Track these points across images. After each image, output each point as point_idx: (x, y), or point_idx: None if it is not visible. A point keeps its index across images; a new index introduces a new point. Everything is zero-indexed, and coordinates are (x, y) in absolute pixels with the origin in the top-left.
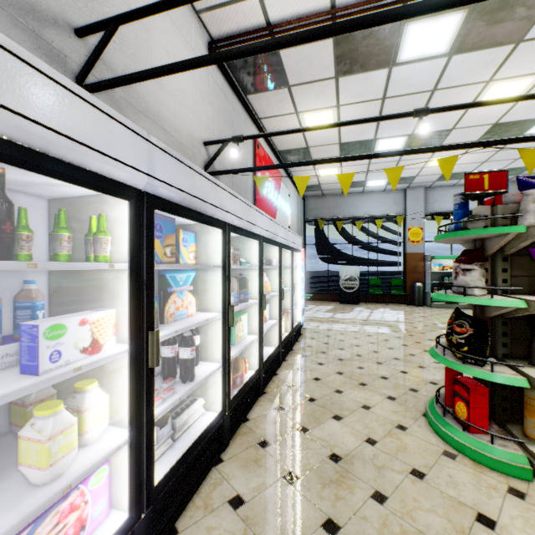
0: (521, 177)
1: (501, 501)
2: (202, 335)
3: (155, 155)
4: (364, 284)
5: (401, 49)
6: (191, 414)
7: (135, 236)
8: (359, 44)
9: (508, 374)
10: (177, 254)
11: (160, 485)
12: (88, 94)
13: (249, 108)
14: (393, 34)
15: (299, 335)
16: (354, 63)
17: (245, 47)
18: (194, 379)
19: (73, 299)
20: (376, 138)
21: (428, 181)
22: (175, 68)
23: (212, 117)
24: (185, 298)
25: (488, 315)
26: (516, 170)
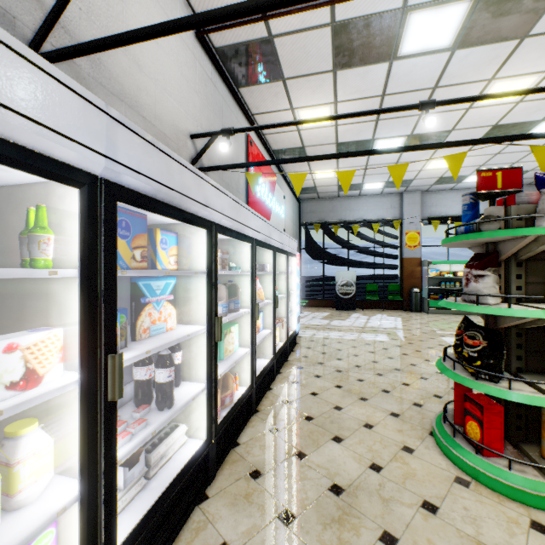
0: (539, 174)
1: (524, 539)
2: (185, 351)
3: (116, 133)
4: (360, 290)
5: (403, 41)
6: (171, 444)
7: (87, 235)
8: (359, 34)
9: (527, 392)
10: (154, 258)
11: (126, 544)
12: (9, 36)
13: (241, 102)
14: (395, 24)
15: (295, 344)
16: (353, 56)
17: (232, 7)
18: (173, 405)
19: (12, 314)
20: (374, 138)
21: (425, 185)
22: (147, 34)
23: (200, 108)
24: (163, 310)
25: (502, 326)
26: None
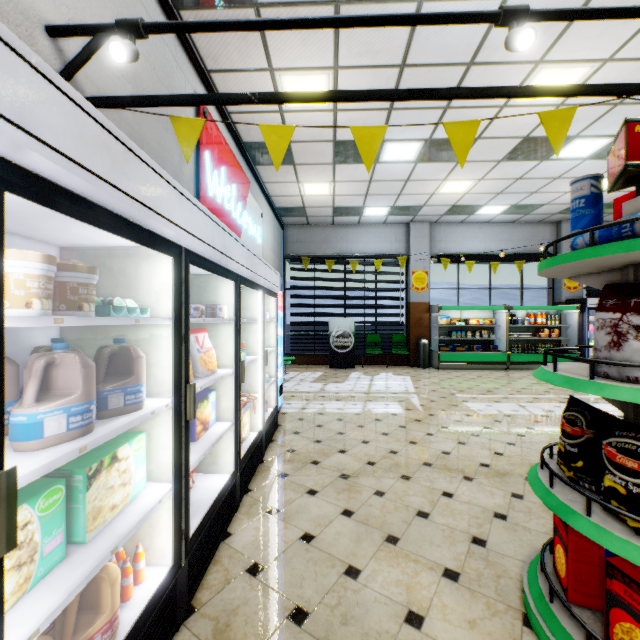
0: None
1: None
2: None
3: None
4: (360, 342)
5: None
6: None
7: None
8: None
9: None
10: None
11: None
12: None
13: (185, 36)
14: None
15: (275, 429)
16: None
17: None
18: None
19: None
20: (384, 139)
21: (435, 215)
22: None
23: None
24: None
25: None
26: (527, 207)
